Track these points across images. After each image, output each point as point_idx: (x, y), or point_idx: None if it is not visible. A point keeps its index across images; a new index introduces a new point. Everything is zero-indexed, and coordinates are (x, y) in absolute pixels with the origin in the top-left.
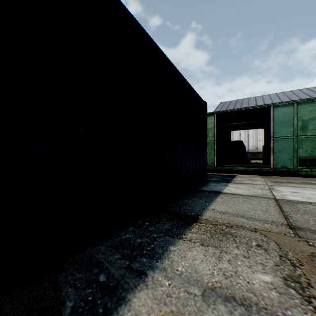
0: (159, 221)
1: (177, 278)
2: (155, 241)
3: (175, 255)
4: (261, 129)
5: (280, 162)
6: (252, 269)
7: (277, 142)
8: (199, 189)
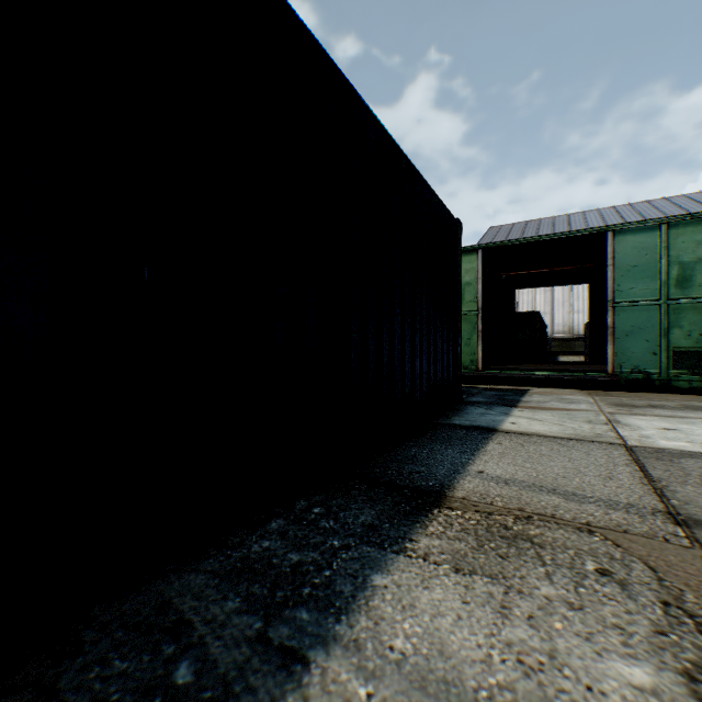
0: (347, 503)
1: (390, 675)
2: (335, 559)
3: (385, 601)
4: (581, 287)
5: (629, 360)
6: (594, 644)
7: (622, 315)
8: (445, 422)
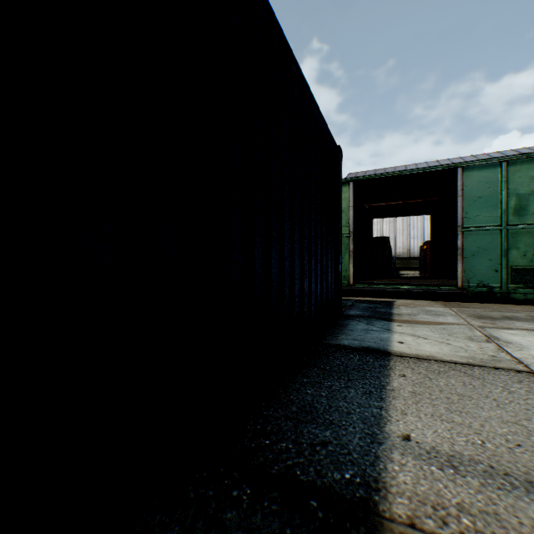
0: None
1: None
2: None
3: None
4: (416, 219)
5: (475, 276)
6: None
7: (469, 238)
8: (334, 342)
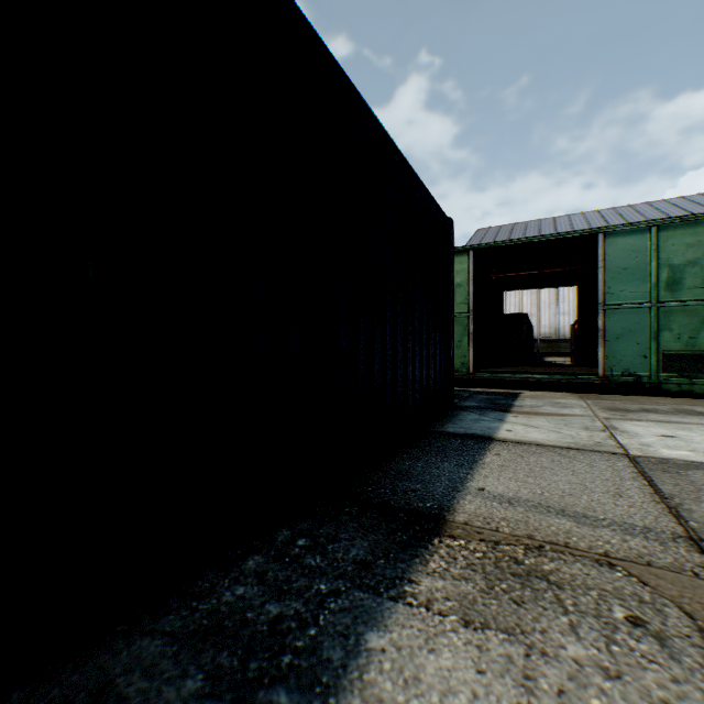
0: (336, 532)
1: None
2: (322, 610)
3: (383, 673)
4: (567, 289)
5: (619, 363)
6: None
7: (612, 317)
8: (439, 430)
